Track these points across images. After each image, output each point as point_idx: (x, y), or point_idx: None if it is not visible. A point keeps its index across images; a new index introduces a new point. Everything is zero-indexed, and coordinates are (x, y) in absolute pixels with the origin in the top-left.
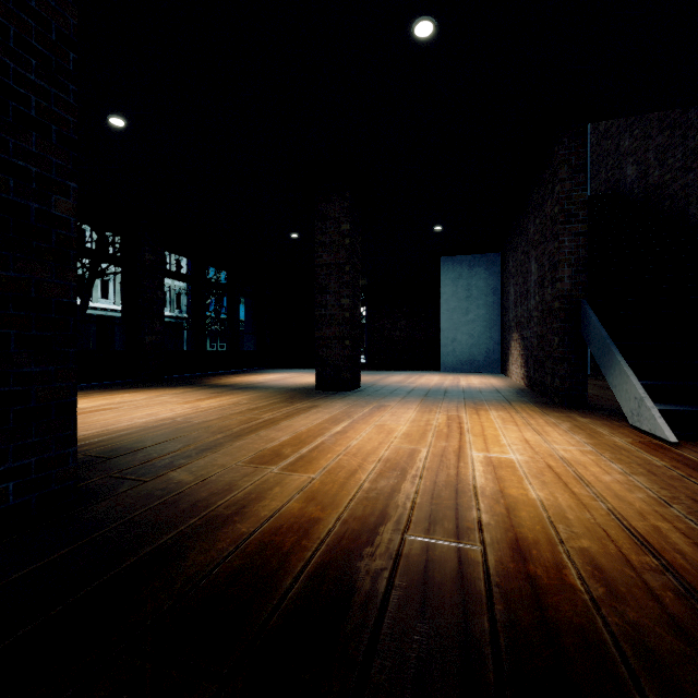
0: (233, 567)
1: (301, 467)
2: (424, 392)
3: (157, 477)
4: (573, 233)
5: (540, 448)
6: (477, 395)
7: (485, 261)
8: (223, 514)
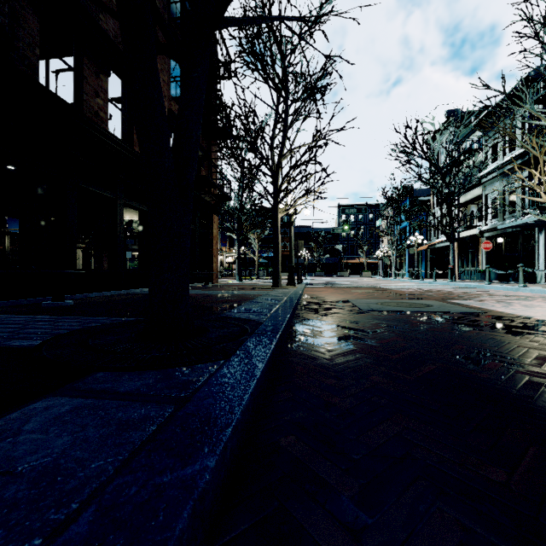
0: None
1: None
2: None
3: None
4: None
5: None
6: None
7: None
8: None
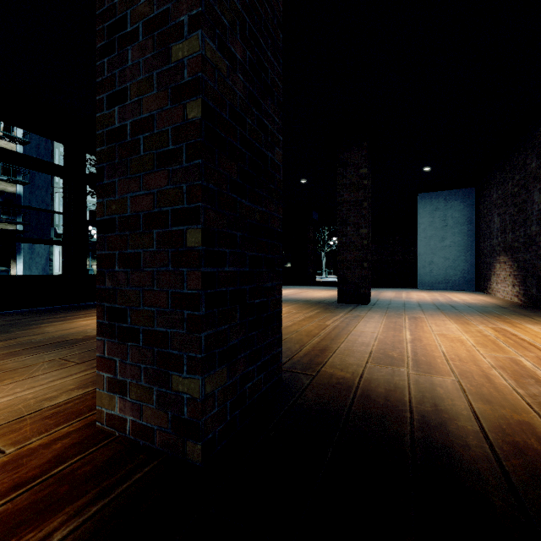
0: (519, 466)
1: (429, 370)
2: (433, 306)
3: (318, 372)
4: None
5: None
6: (487, 310)
7: (461, 195)
8: (426, 410)
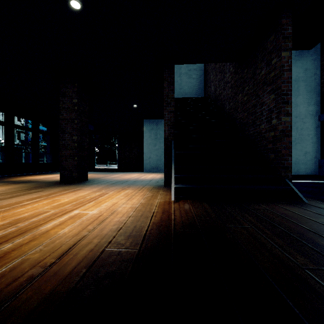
0: None
1: None
2: (116, 182)
3: None
4: (169, 111)
5: (114, 207)
6: (137, 182)
7: (163, 122)
8: None
